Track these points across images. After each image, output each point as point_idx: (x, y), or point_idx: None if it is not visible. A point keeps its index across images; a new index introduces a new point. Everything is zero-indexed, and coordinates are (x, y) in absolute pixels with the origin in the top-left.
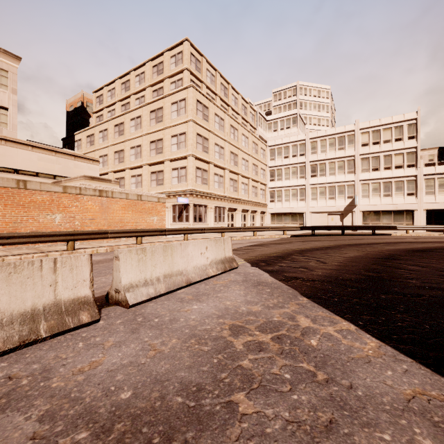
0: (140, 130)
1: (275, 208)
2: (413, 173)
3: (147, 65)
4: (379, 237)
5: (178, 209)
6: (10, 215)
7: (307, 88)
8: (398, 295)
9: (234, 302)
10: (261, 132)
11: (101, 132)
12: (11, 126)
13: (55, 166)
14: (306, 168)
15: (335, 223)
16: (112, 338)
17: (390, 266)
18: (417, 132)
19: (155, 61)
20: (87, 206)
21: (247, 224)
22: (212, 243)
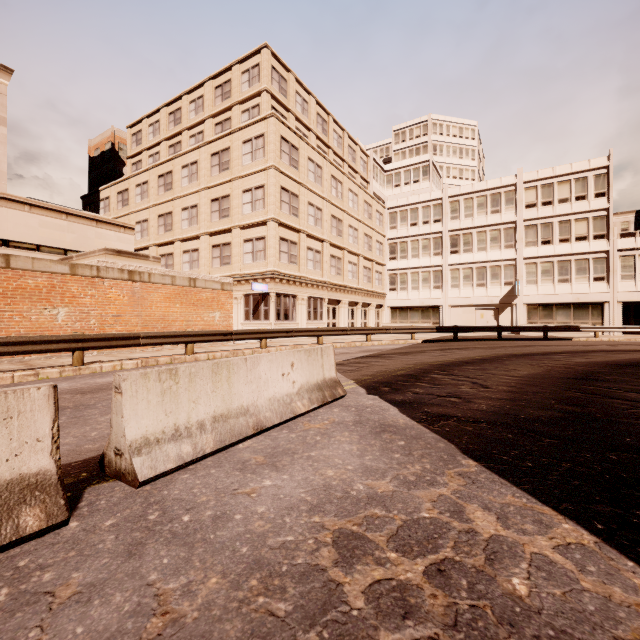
0: (196, 183)
1: (397, 300)
2: (603, 248)
3: (207, 86)
4: (555, 343)
5: (253, 300)
6: None
7: (444, 124)
8: (639, 455)
9: (340, 472)
10: (376, 188)
11: (139, 186)
12: None
13: (66, 235)
14: (444, 241)
15: (486, 321)
16: (80, 572)
17: (597, 393)
18: (609, 187)
19: (219, 79)
20: (109, 295)
21: (356, 323)
22: (302, 356)
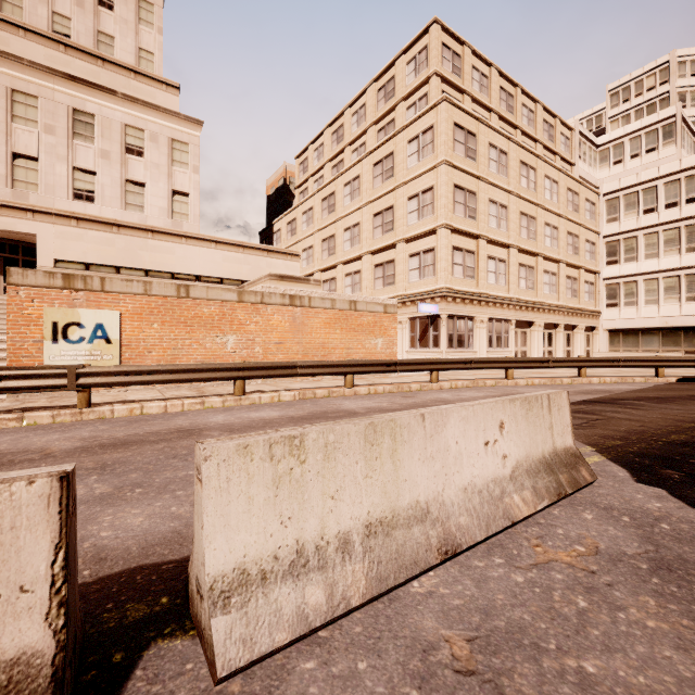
0: (358, 199)
1: (619, 319)
2: None
3: (369, 91)
4: None
5: (420, 324)
6: (168, 337)
7: None
8: None
9: None
10: (583, 171)
11: (305, 213)
12: (192, 218)
13: (243, 267)
14: None
15: None
16: None
17: None
18: None
19: (382, 80)
20: (271, 322)
21: (555, 352)
22: (517, 409)
